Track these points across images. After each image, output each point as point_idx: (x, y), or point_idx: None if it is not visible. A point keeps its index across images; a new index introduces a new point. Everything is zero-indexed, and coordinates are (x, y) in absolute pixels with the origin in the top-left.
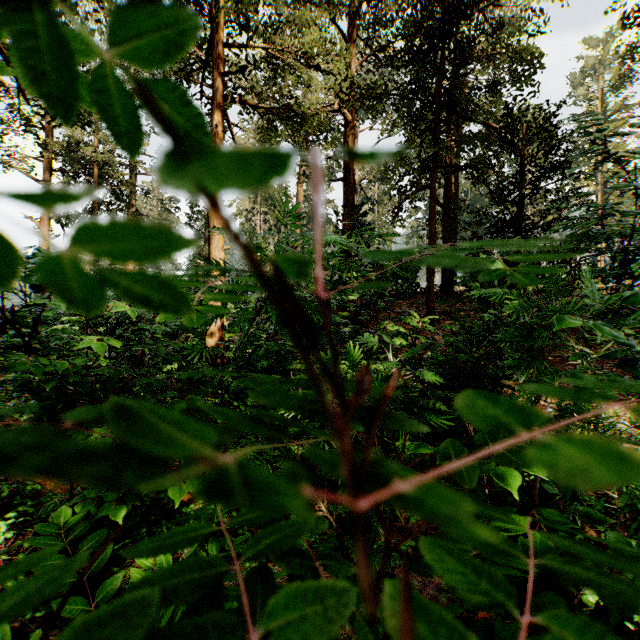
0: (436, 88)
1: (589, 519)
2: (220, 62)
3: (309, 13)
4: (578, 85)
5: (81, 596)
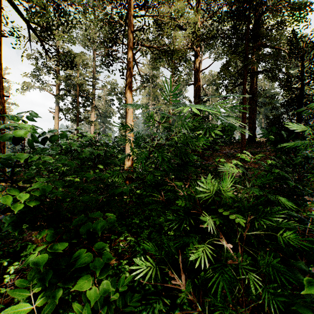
0: (246, 29)
1: None
2: (131, 26)
3: None
4: None
5: None
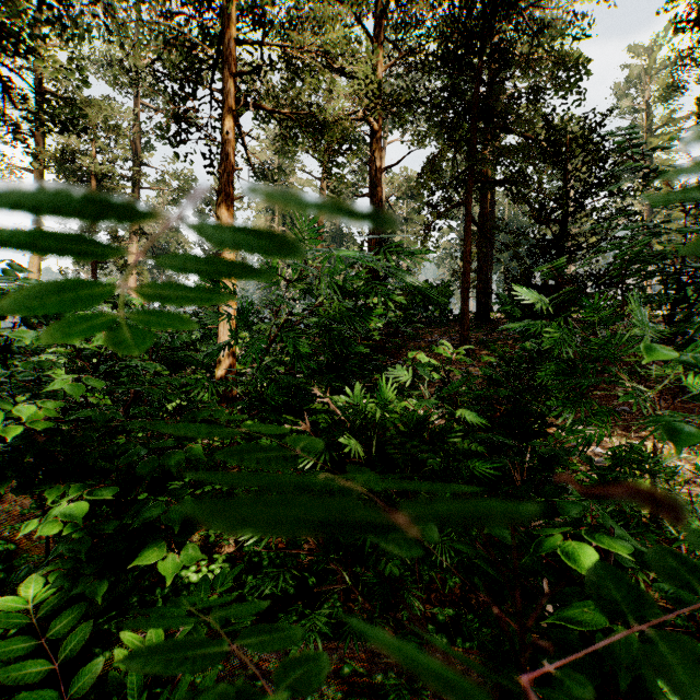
0: (471, 95)
1: (681, 603)
2: (231, 61)
3: (331, 9)
4: (623, 96)
5: (51, 688)
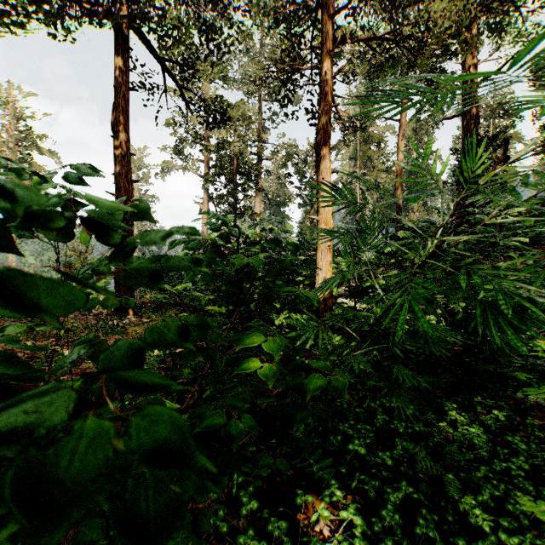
0: None
1: None
2: (328, 6)
3: None
4: None
5: None
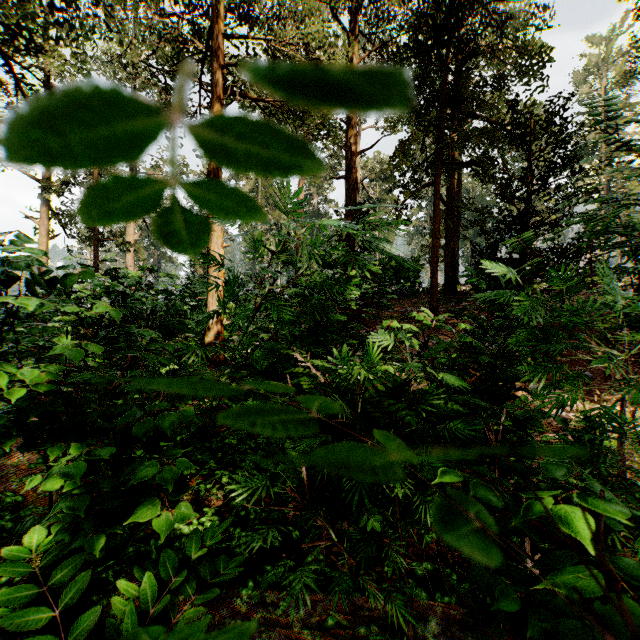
0: (440, 83)
1: None
2: (219, 54)
3: (311, 5)
4: (581, 83)
5: (52, 634)
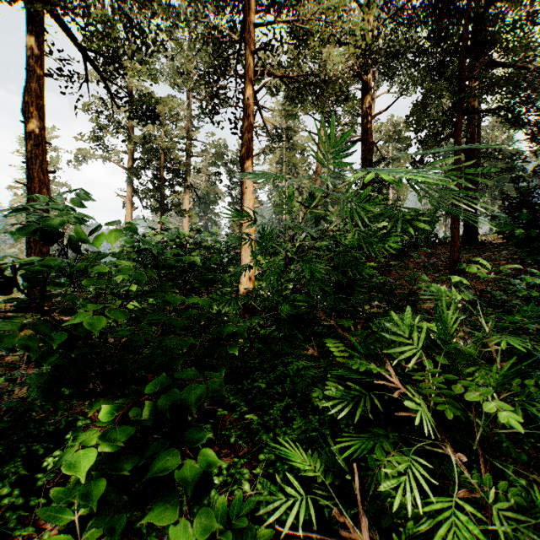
0: (461, 34)
1: None
2: (251, 42)
3: None
4: None
5: None
